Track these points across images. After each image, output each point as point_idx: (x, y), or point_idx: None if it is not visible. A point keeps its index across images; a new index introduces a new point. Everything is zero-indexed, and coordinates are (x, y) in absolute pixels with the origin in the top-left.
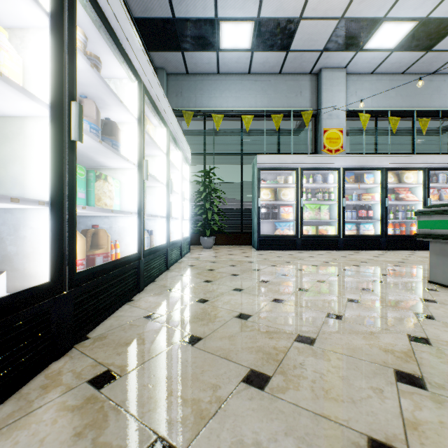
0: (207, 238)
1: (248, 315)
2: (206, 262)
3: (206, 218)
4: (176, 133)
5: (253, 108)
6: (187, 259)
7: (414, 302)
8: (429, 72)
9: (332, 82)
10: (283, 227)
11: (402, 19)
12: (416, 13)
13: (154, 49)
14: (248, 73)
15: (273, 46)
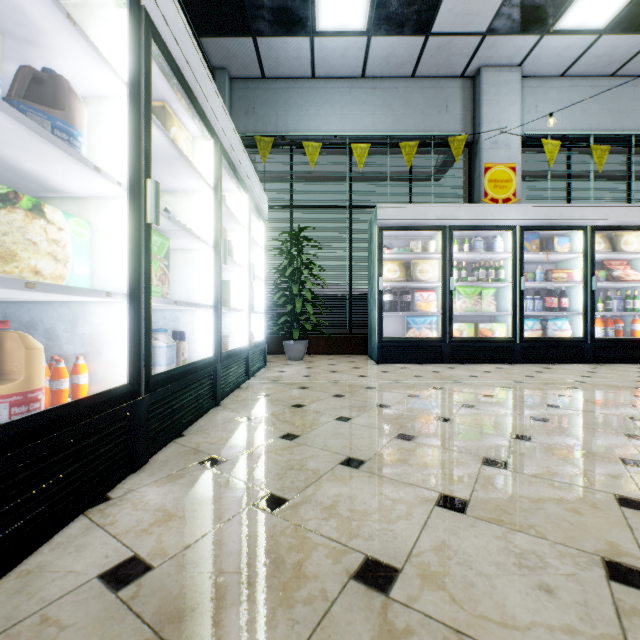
0: (295, 343)
1: (389, 568)
2: (291, 389)
3: (294, 311)
4: (235, 155)
5: (369, 133)
6: (257, 381)
7: None
8: None
9: (499, 89)
10: (420, 324)
11: None
12: None
13: (207, 32)
14: (361, 77)
15: (403, 26)
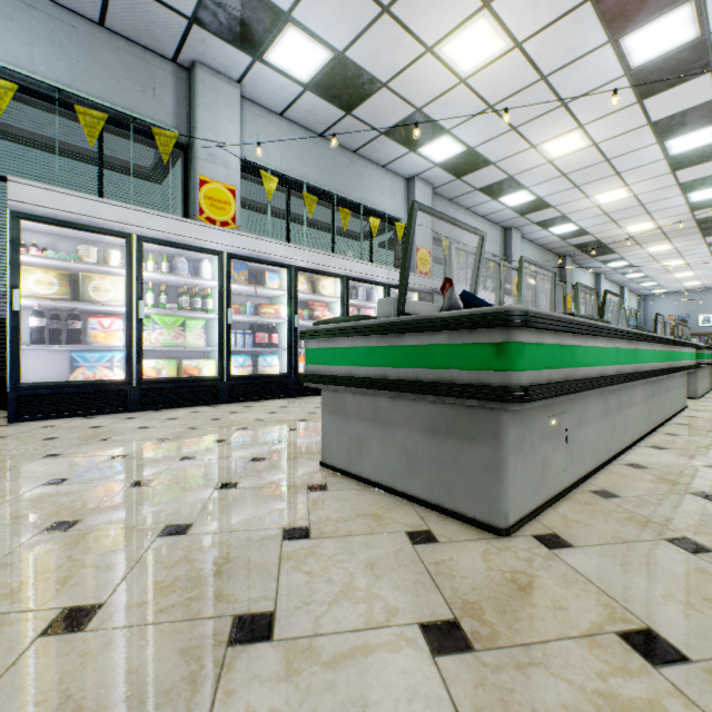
0: None
1: None
2: None
3: None
4: None
5: (18, 68)
6: None
7: (262, 554)
8: (351, 148)
9: (217, 97)
10: (94, 362)
11: (314, 35)
12: (330, 37)
13: None
14: None
15: None
